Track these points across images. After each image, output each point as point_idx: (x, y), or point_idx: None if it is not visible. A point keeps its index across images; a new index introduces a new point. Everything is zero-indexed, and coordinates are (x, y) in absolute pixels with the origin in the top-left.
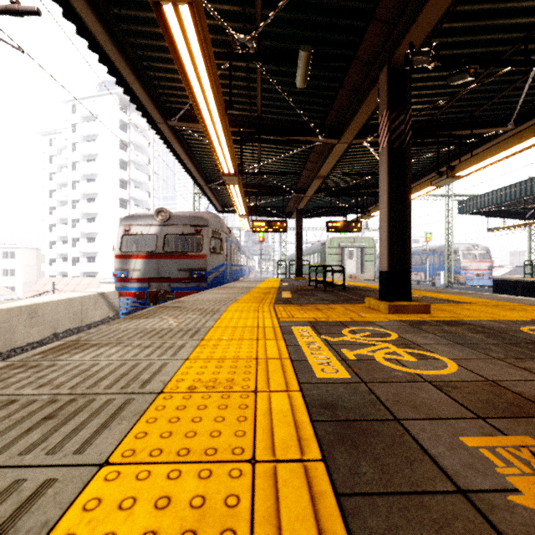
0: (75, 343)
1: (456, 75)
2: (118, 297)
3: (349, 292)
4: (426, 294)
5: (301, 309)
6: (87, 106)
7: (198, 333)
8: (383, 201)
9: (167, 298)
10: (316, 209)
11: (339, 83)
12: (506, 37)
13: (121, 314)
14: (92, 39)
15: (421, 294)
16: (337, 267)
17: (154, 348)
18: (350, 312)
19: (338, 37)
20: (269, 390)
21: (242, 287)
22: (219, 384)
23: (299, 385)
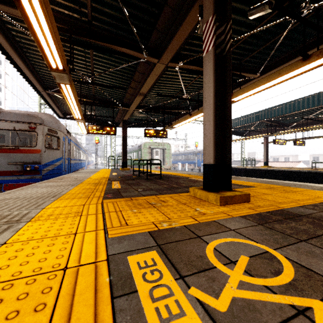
0: None
1: (256, 8)
2: None
3: (165, 179)
4: None
5: (133, 206)
6: None
7: None
8: (208, 99)
9: (1, 189)
10: (136, 122)
11: None
12: None
13: None
14: None
15: None
16: (148, 161)
17: None
18: (184, 205)
19: None
20: None
21: (77, 177)
22: None
23: None
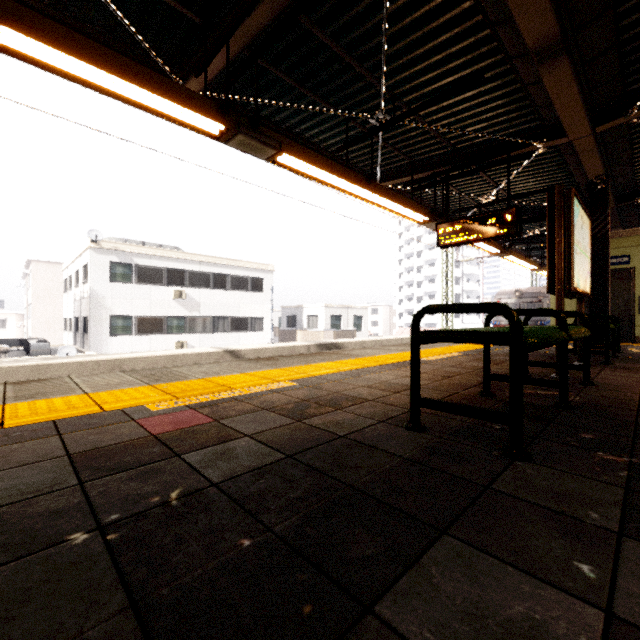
0: None
1: None
2: None
3: None
4: None
5: None
6: None
7: None
8: None
9: None
10: None
11: None
12: None
13: None
14: None
15: None
16: None
17: None
18: None
19: None
20: None
21: None
22: None
23: None
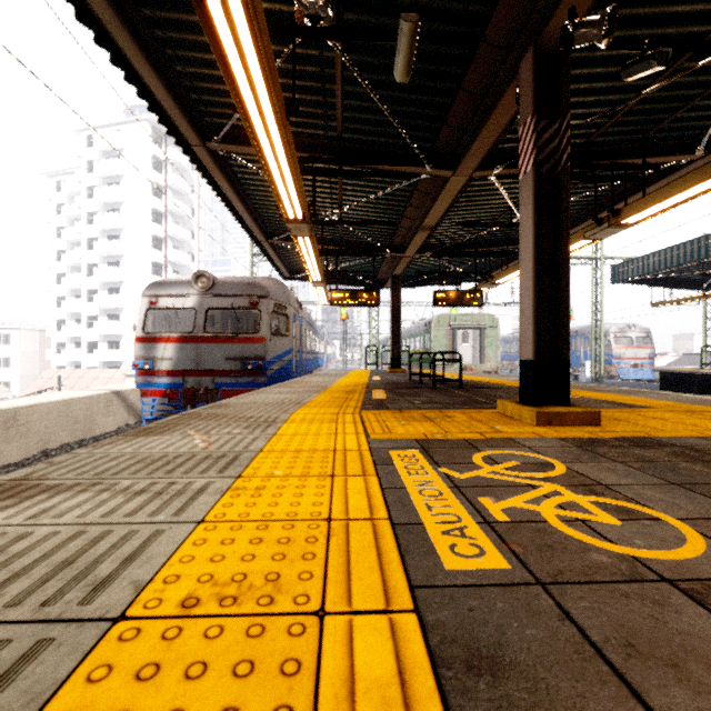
0: (16, 486)
1: (635, 65)
2: (140, 397)
3: (469, 390)
4: (580, 393)
5: (402, 418)
6: (108, 137)
7: (235, 462)
8: (526, 253)
9: (212, 397)
10: (418, 275)
11: (457, 82)
12: (710, 9)
13: (146, 421)
14: (82, 6)
15: (573, 393)
16: (446, 355)
17: (150, 495)
18: (477, 422)
19: (457, 5)
20: (350, 609)
21: (316, 382)
22: (249, 589)
23: (412, 593)
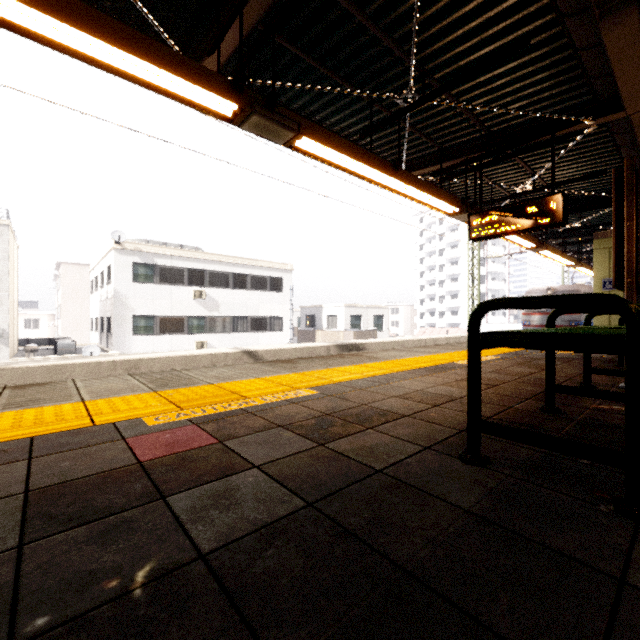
0: None
1: None
2: None
3: None
4: None
5: None
6: None
7: None
8: None
9: None
10: None
11: None
12: None
13: None
14: None
15: None
16: None
17: None
18: None
19: None
20: None
21: None
22: None
23: None
